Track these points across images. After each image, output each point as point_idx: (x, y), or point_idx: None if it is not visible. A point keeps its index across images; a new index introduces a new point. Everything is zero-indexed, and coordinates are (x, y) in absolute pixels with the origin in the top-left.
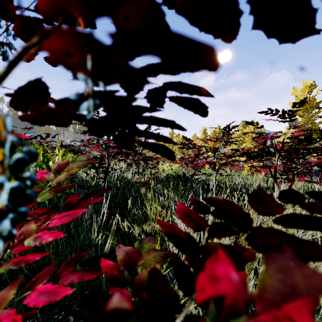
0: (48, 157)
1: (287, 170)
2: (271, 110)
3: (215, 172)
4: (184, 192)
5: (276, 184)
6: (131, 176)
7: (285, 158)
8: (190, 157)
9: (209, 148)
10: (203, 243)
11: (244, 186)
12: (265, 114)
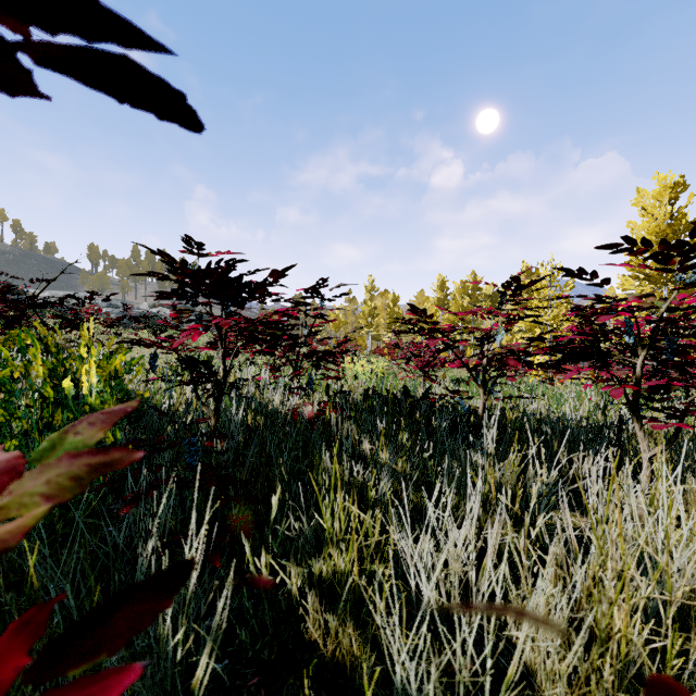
0: (66, 363)
1: (662, 387)
2: (632, 242)
3: (483, 391)
4: (411, 443)
5: (639, 424)
6: (281, 398)
7: (655, 359)
8: (415, 346)
9: (469, 333)
10: (491, 641)
11: (548, 420)
12: (615, 252)
